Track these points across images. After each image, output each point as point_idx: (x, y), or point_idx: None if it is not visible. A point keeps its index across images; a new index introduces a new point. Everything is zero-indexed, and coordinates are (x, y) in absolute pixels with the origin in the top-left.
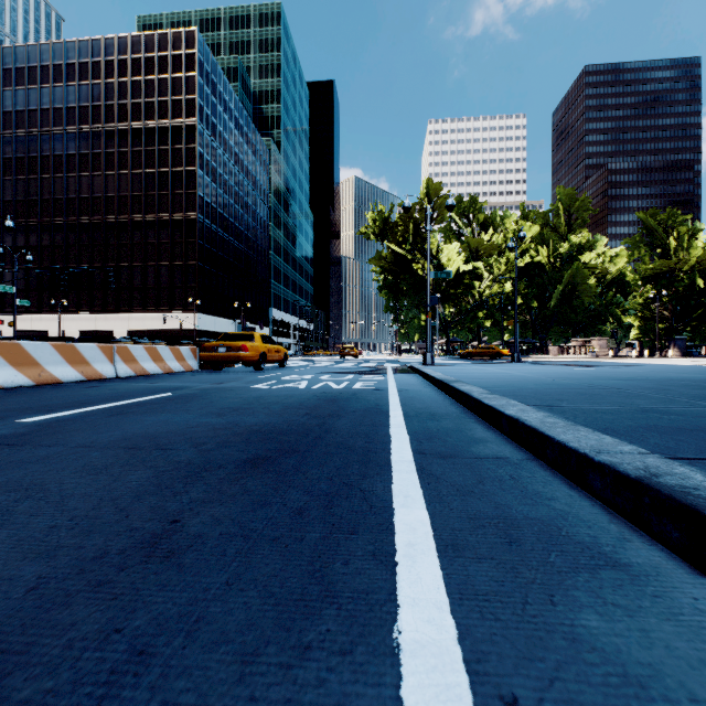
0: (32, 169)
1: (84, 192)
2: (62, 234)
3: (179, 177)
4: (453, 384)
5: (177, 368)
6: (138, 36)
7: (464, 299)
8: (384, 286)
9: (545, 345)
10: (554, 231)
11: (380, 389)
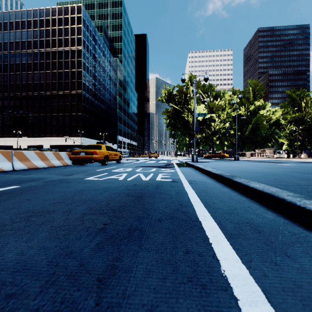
0: (5, 70)
1: (29, 81)
2: (19, 100)
3: (74, 73)
4: (237, 180)
5: (57, 164)
6: (55, 8)
7: (206, 131)
8: (169, 124)
9: (244, 152)
10: (247, 100)
11: (175, 181)
